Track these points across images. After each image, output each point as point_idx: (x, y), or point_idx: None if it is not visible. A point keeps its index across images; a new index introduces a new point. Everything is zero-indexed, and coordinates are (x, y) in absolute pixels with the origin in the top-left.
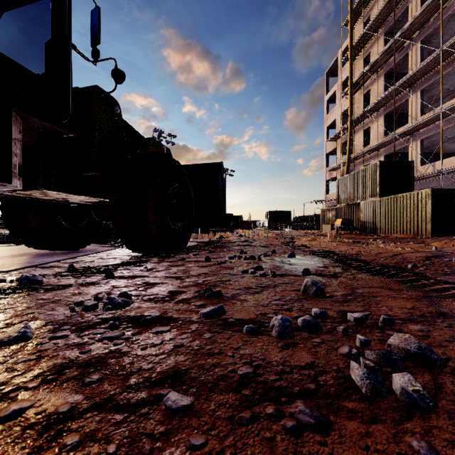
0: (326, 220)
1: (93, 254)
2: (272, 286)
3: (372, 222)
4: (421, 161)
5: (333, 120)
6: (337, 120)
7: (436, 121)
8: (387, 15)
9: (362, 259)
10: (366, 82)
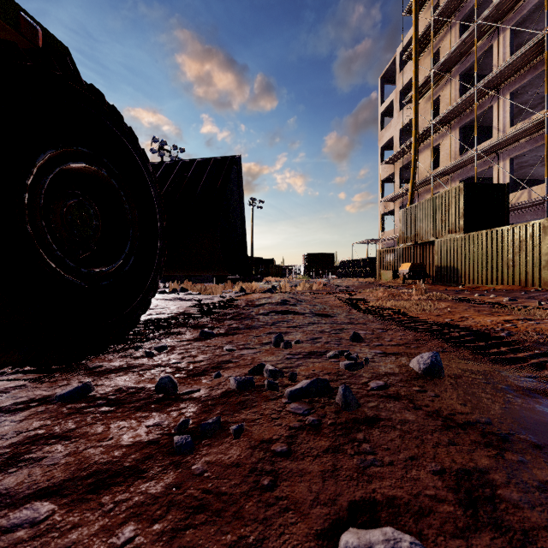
0: (385, 264)
1: None
2: None
3: (452, 268)
4: (511, 187)
5: (389, 138)
6: (395, 137)
7: (534, 131)
8: None
9: None
10: (434, 87)
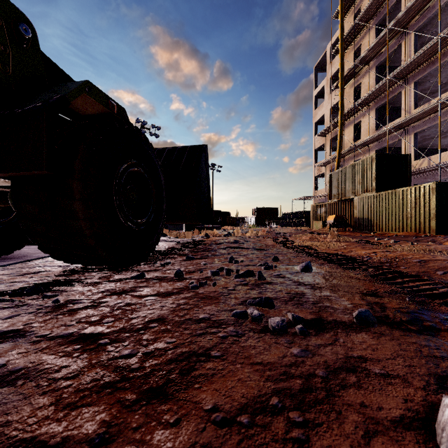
0: (317, 216)
1: (17, 263)
2: (321, 388)
3: (367, 219)
4: (415, 156)
5: (321, 115)
6: (326, 115)
7: (432, 113)
8: (379, 5)
9: (414, 274)
10: (356, 76)
